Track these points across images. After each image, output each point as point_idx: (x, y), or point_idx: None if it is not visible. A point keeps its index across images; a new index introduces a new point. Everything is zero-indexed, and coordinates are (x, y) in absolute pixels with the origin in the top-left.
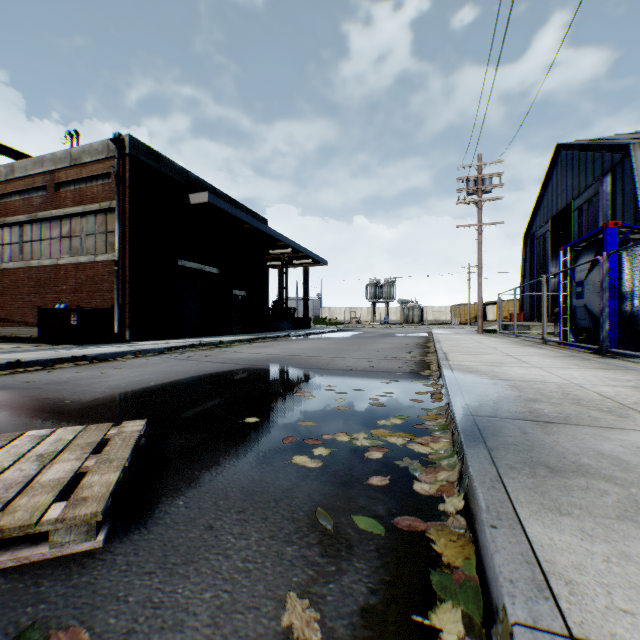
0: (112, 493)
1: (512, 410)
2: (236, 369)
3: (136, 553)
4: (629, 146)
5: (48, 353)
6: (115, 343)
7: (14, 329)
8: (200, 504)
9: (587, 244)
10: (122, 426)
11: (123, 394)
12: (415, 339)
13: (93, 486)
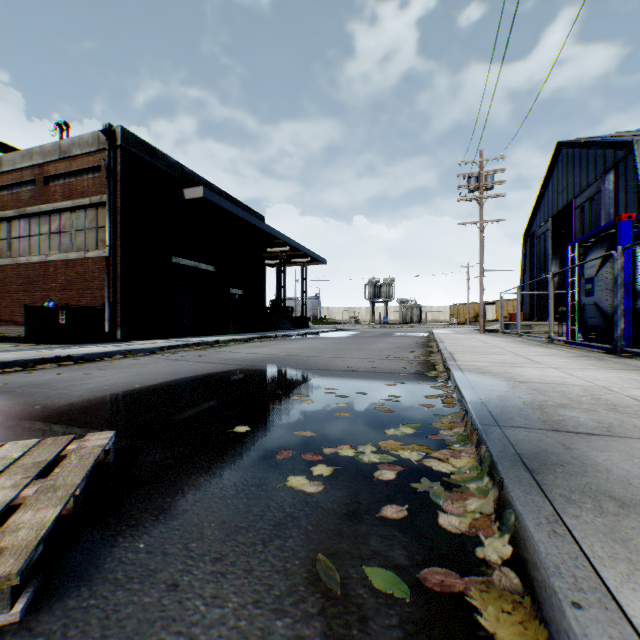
0: (43, 539)
1: (542, 418)
2: (230, 370)
3: (64, 633)
4: (632, 143)
5: (31, 353)
6: (105, 343)
7: (2, 328)
8: (166, 547)
9: (597, 239)
10: (84, 439)
11: (102, 398)
12: (416, 339)
13: (19, 529)
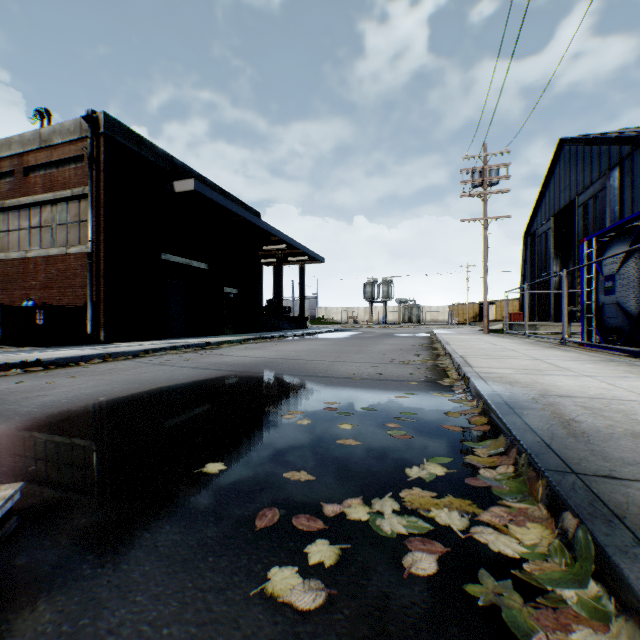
0: None
1: (627, 458)
2: (216, 377)
3: None
4: (639, 137)
5: None
6: (87, 345)
7: None
8: None
9: (618, 233)
10: None
11: (52, 416)
12: (418, 340)
13: None
